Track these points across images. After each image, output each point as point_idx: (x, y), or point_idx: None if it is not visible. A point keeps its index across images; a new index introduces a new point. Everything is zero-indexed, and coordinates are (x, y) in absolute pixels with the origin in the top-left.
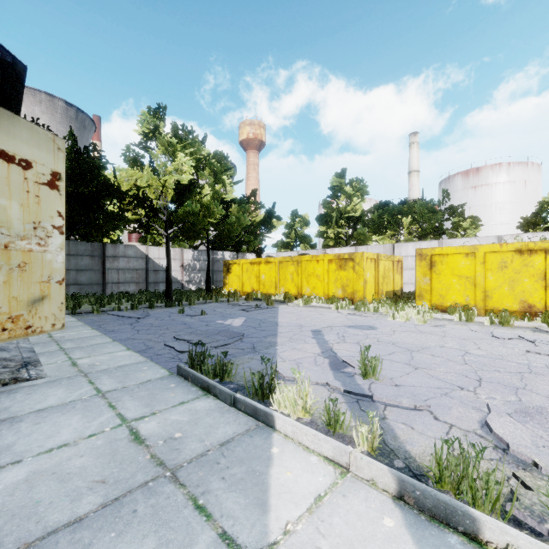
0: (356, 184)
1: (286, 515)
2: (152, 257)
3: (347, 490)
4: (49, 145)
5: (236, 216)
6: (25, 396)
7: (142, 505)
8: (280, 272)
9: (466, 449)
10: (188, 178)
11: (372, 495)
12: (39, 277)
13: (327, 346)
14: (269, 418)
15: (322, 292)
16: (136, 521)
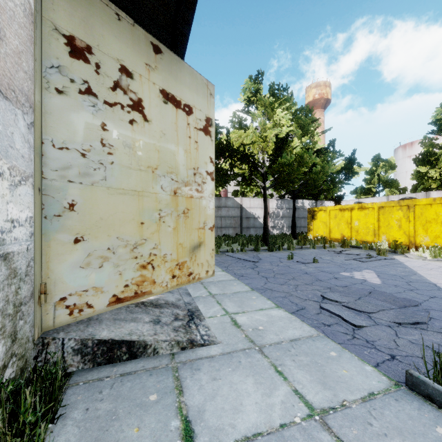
0: None
1: None
2: (244, 207)
3: None
4: (204, 90)
5: (320, 165)
6: (211, 384)
7: None
8: (380, 218)
9: None
10: (286, 130)
11: None
12: (197, 223)
13: None
14: None
15: None
16: None
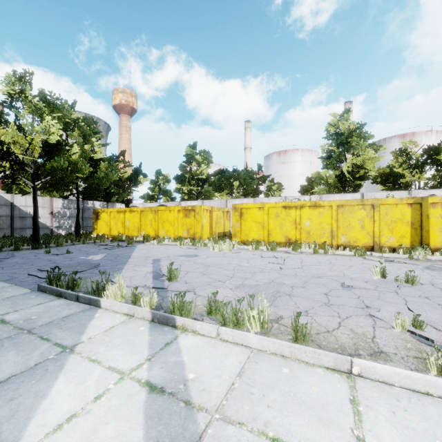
0: (204, 154)
1: (93, 334)
2: (18, 205)
3: (129, 322)
4: None
5: (105, 172)
6: None
7: (8, 343)
8: (141, 219)
9: (198, 303)
10: (55, 139)
11: (140, 322)
12: None
13: (158, 267)
14: (98, 302)
15: (173, 234)
16: (4, 348)
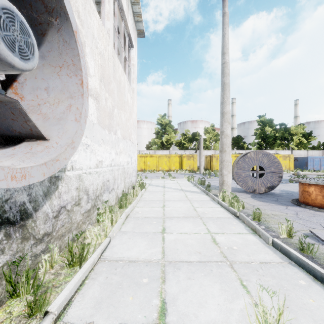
0: None
1: None
2: None
3: None
4: None
5: None
6: None
7: None
8: None
9: None
10: None
11: None
12: None
13: None
14: None
15: None
16: None
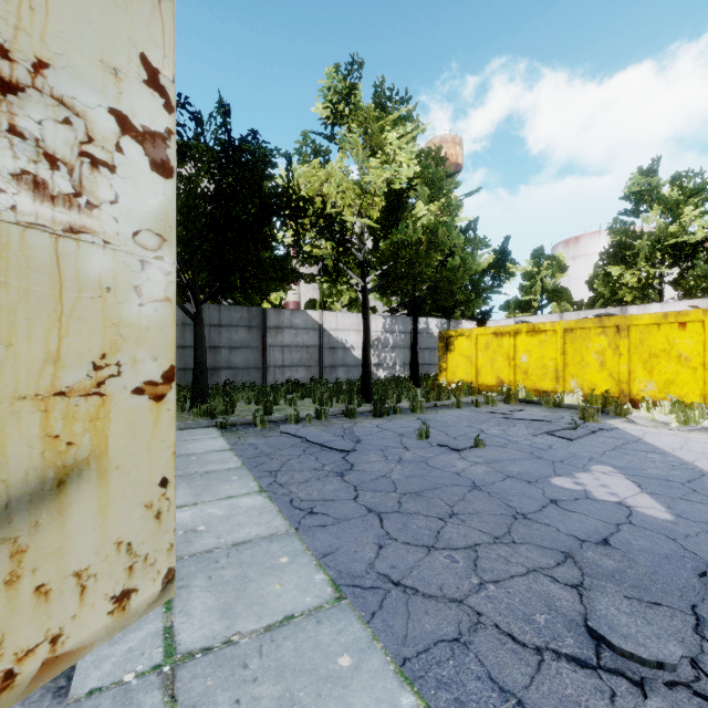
0: (684, 182)
1: None
2: (327, 328)
3: None
4: None
5: (459, 256)
6: None
7: None
8: (566, 349)
9: None
10: (408, 174)
11: None
12: (34, 368)
13: None
14: None
15: (696, 394)
16: None
